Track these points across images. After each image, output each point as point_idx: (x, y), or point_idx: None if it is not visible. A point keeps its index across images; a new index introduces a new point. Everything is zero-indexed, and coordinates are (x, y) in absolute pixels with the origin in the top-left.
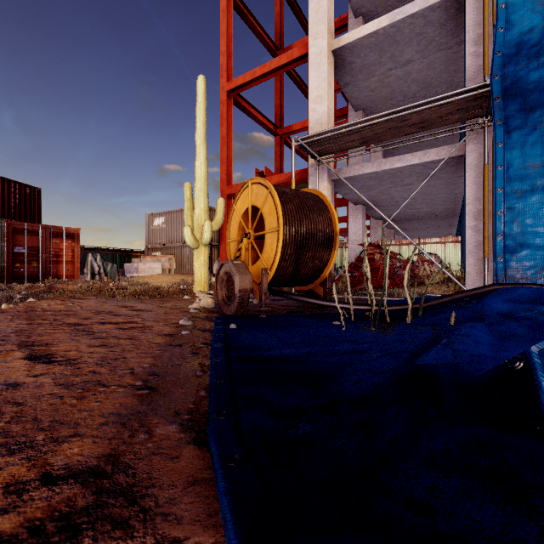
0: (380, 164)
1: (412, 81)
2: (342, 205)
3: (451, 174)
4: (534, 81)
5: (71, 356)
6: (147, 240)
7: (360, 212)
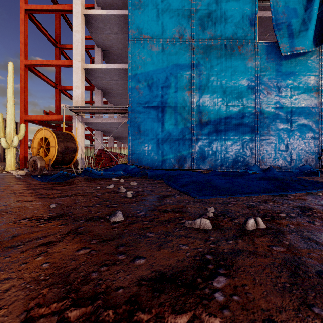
0: (103, 120)
1: (119, 86)
2: (92, 130)
3: None
4: (136, 110)
5: None
6: None
7: (100, 135)
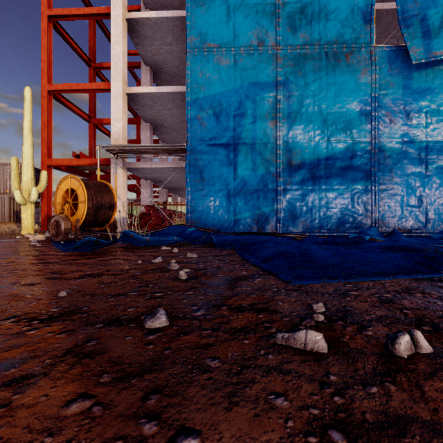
0: (152, 164)
1: (175, 117)
2: (138, 178)
3: None
4: (198, 149)
5: None
6: None
7: (149, 185)
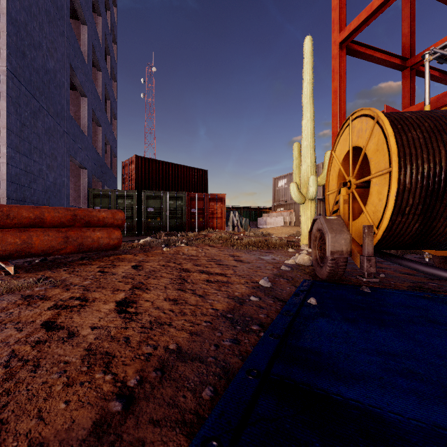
0: None
1: None
2: None
3: None
4: None
5: (141, 308)
6: (273, 199)
7: None
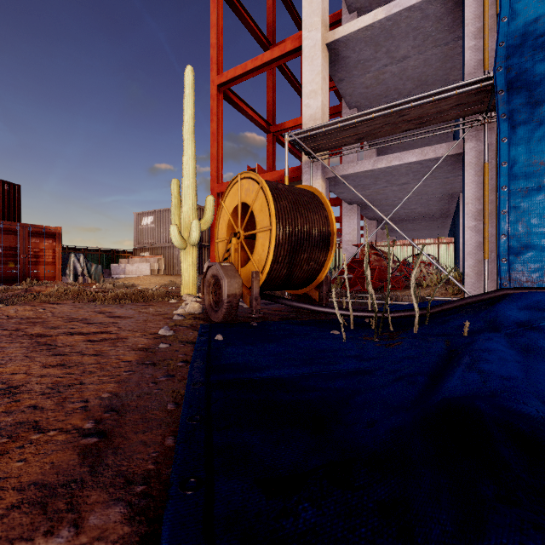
0: (376, 162)
1: (408, 78)
2: (335, 205)
3: (448, 173)
4: (540, 73)
5: (15, 382)
6: (135, 240)
7: (355, 212)
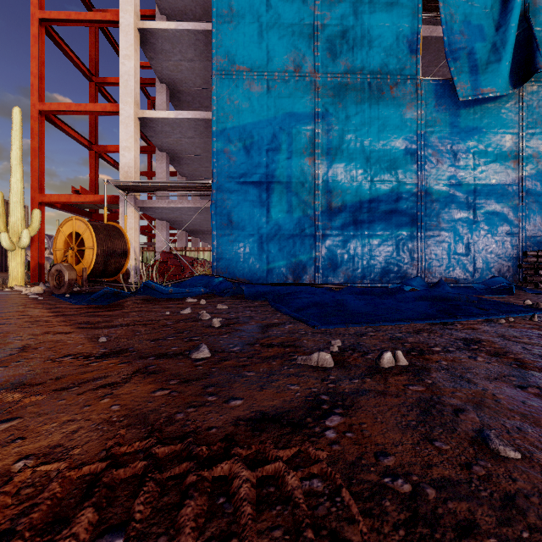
0: (169, 203)
1: (197, 147)
2: (151, 219)
3: None
4: (225, 188)
5: None
6: None
7: (165, 227)
